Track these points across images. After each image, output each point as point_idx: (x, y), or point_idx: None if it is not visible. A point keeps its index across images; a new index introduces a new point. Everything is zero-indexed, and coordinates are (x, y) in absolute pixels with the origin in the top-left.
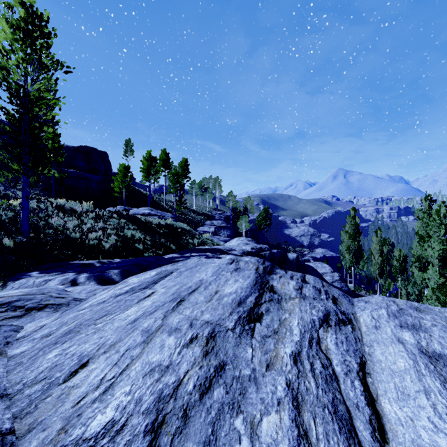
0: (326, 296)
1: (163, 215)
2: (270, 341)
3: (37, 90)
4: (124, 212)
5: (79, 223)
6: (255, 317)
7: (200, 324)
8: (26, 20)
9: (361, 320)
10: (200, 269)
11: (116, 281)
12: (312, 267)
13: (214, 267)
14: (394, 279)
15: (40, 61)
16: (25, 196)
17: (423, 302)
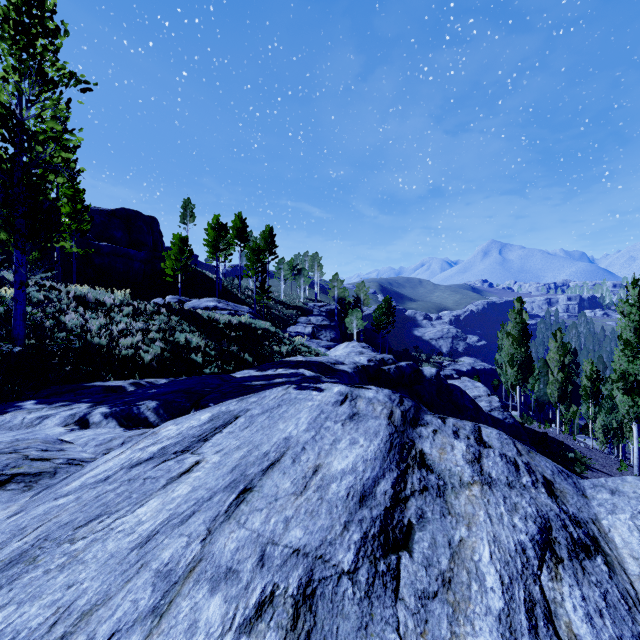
0: (531, 478)
1: (235, 309)
2: (438, 610)
3: (36, 117)
4: (177, 306)
5: (108, 323)
6: (397, 536)
7: (280, 557)
8: (18, 7)
9: (617, 539)
10: (287, 413)
11: (151, 422)
12: (460, 389)
13: (311, 410)
14: (577, 403)
15: (40, 72)
16: (19, 282)
17: (625, 440)
